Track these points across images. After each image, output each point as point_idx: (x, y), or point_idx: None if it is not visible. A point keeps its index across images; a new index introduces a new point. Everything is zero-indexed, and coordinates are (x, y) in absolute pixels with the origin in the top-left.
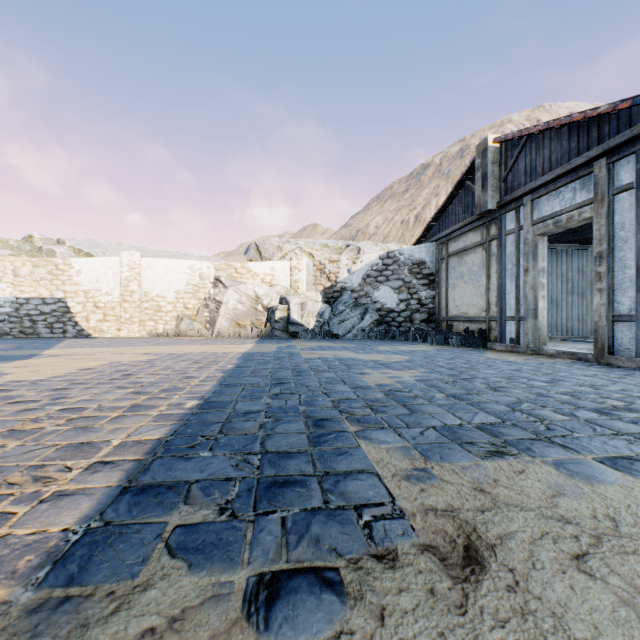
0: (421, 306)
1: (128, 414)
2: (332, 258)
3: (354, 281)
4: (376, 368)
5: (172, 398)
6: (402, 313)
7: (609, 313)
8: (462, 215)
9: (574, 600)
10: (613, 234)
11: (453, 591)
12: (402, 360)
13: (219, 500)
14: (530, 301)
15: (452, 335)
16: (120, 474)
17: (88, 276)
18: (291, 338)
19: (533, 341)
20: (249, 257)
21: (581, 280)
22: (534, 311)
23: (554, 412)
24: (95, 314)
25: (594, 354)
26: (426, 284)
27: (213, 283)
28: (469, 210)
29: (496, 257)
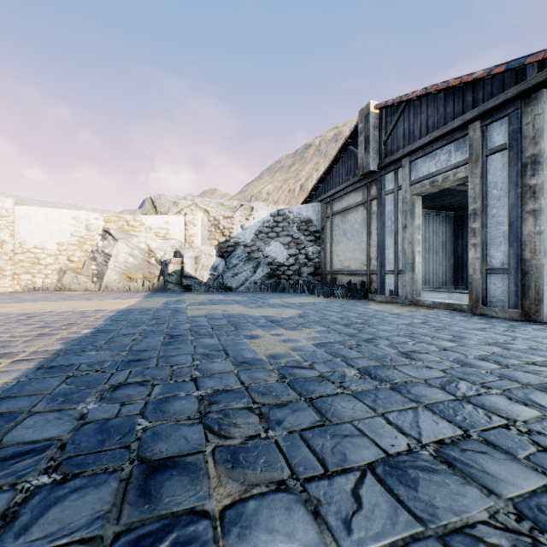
0: (308, 260)
1: None
2: (226, 214)
3: (247, 236)
4: (268, 327)
5: None
6: (291, 267)
7: (483, 266)
8: (345, 177)
9: None
10: (486, 192)
11: None
12: (295, 315)
13: None
14: (408, 255)
15: (338, 287)
16: None
17: None
18: (185, 291)
19: (411, 293)
20: (144, 211)
21: (435, 240)
22: (412, 265)
23: (509, 399)
24: None
25: (469, 305)
26: (313, 240)
27: (102, 235)
28: (352, 172)
29: (376, 215)
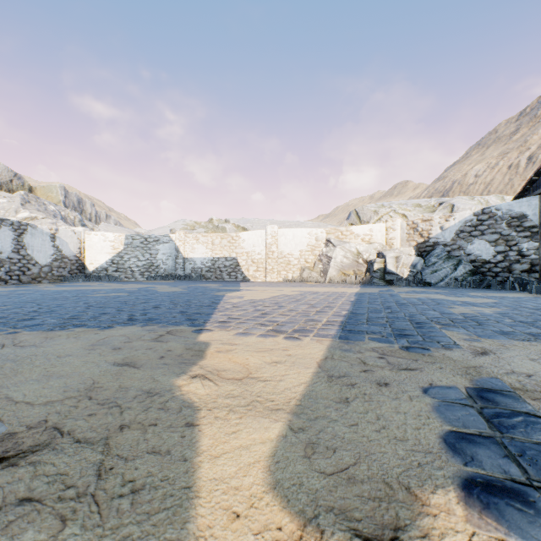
0: (521, 257)
1: (319, 313)
2: (424, 218)
3: (446, 236)
4: (462, 305)
5: (332, 310)
6: (499, 264)
7: None
8: None
9: (518, 362)
10: None
11: (471, 355)
12: (489, 302)
13: (380, 335)
14: None
15: None
16: (337, 327)
17: (248, 243)
18: (387, 285)
19: None
20: (350, 221)
21: None
22: None
23: None
24: (252, 267)
25: None
26: (527, 236)
27: (325, 243)
28: None
29: None
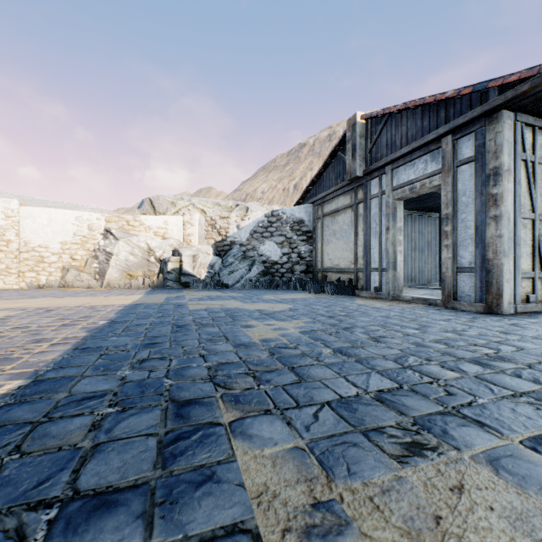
0: (301, 259)
1: None
2: (223, 215)
3: (243, 236)
4: (261, 319)
5: None
6: (285, 265)
7: (454, 265)
8: (335, 181)
9: None
10: (457, 199)
11: None
12: (286, 309)
13: None
14: (391, 255)
15: (327, 284)
16: None
17: None
18: (183, 288)
19: (393, 289)
20: (143, 211)
21: (421, 240)
22: (394, 263)
23: (442, 367)
24: None
25: (442, 300)
26: (305, 240)
27: (103, 234)
28: (341, 177)
29: (363, 217)
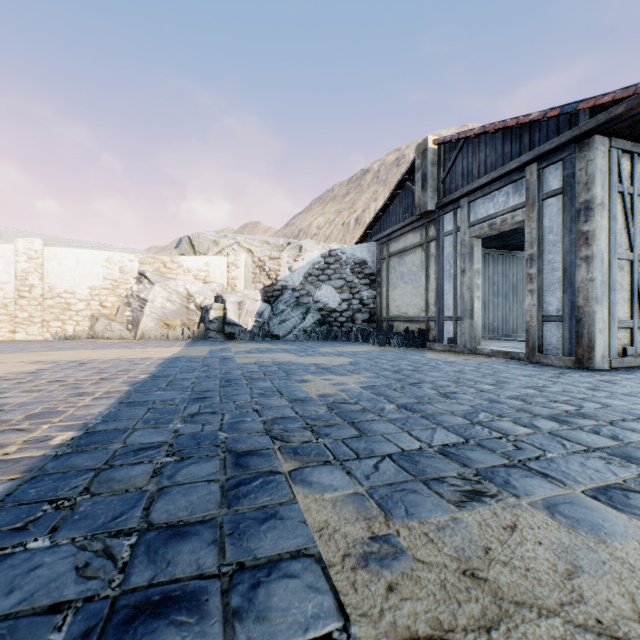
0: (363, 306)
1: None
2: (272, 255)
3: (295, 279)
4: (318, 373)
5: (37, 429)
6: (344, 313)
7: (539, 313)
8: (402, 215)
9: None
10: (543, 237)
11: None
12: (345, 363)
13: None
14: (467, 301)
15: (394, 335)
16: None
17: None
18: (227, 340)
19: (470, 341)
20: (181, 251)
21: (505, 283)
22: (470, 311)
23: (514, 423)
24: None
25: (526, 353)
26: (368, 284)
27: (137, 278)
28: (409, 211)
29: (435, 258)
